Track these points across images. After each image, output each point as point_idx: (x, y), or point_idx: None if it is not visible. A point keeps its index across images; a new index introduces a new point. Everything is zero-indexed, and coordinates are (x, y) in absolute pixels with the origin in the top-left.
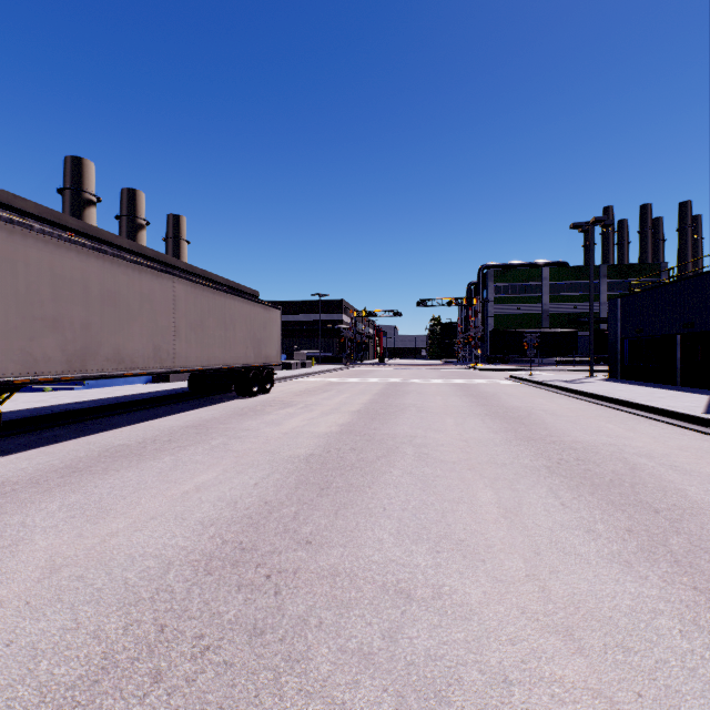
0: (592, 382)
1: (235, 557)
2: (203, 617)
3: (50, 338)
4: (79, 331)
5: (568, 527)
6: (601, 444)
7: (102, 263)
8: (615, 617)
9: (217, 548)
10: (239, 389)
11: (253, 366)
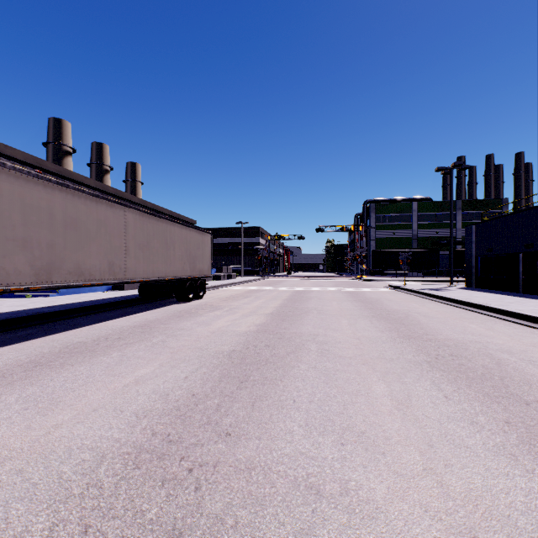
0: (453, 290)
1: (162, 449)
2: (126, 516)
3: (20, 256)
4: (45, 249)
5: (454, 419)
6: (469, 341)
7: (65, 195)
8: (513, 516)
9: (147, 440)
10: (178, 296)
11: (189, 278)
